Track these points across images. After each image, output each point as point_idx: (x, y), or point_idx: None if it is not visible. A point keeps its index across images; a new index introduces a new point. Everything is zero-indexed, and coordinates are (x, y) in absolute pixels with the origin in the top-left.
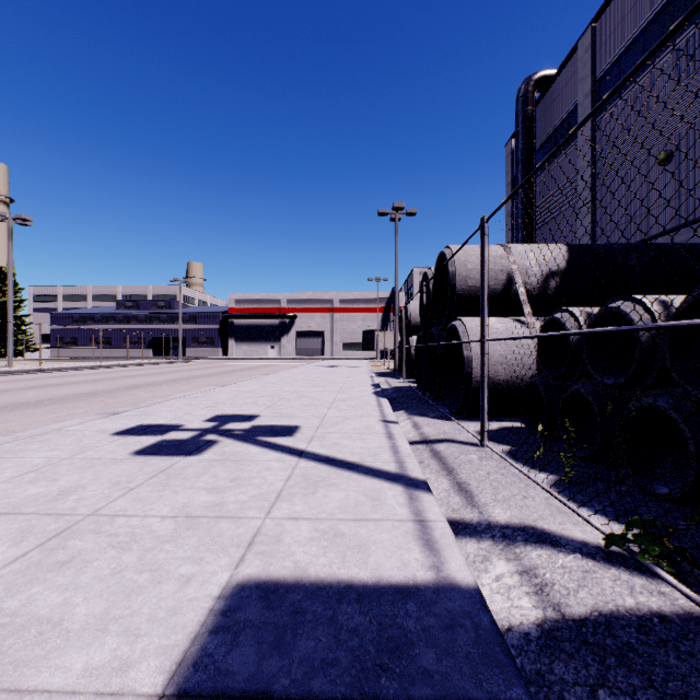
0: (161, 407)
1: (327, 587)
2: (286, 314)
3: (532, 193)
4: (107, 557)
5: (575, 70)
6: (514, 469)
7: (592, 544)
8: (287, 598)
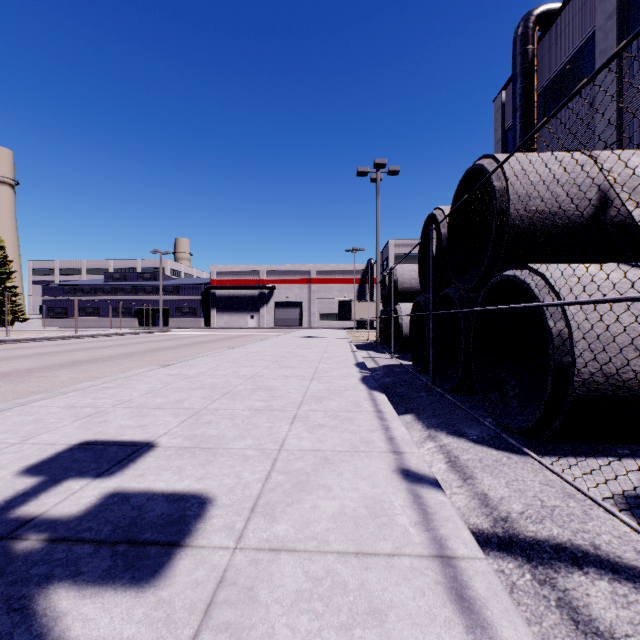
0: (12, 415)
1: None
2: (265, 285)
3: (532, 142)
4: None
5: None
6: None
7: None
8: None
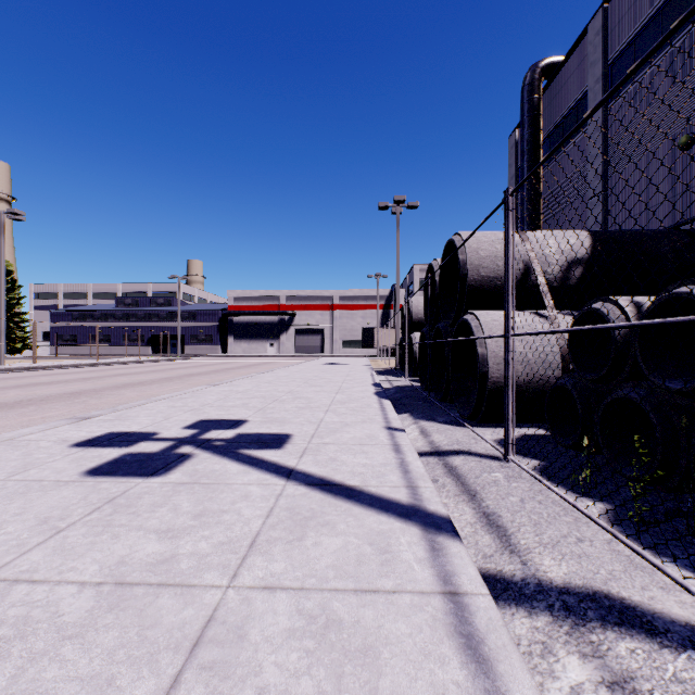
0: (140, 410)
1: None
2: (285, 311)
3: (538, 184)
4: None
5: (585, 55)
6: (553, 494)
7: None
8: None
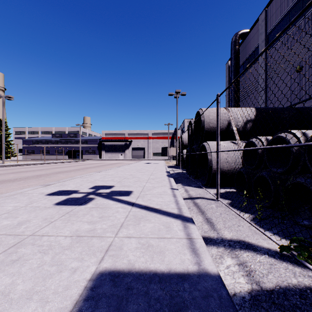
0: (69, 182)
1: (144, 274)
2: (127, 140)
3: (238, 85)
4: (36, 257)
5: (258, 29)
6: (233, 212)
7: (272, 249)
8: (124, 280)
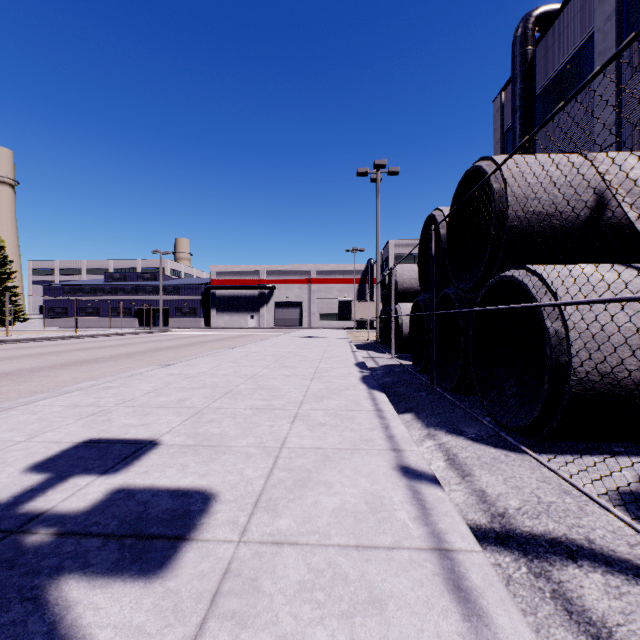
0: (16, 414)
1: None
2: (265, 285)
3: (532, 143)
4: None
5: None
6: None
7: None
8: None
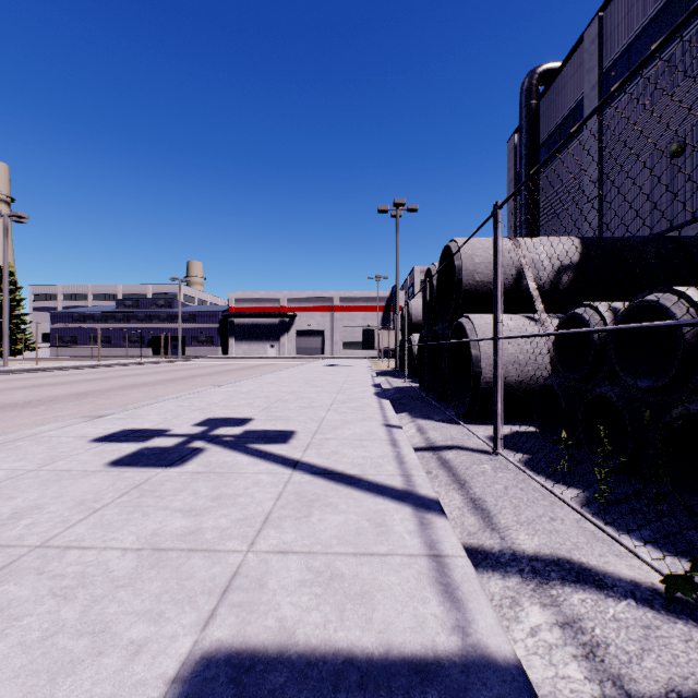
0: (150, 409)
1: (320, 663)
2: (285, 313)
3: (536, 188)
4: (42, 611)
5: (581, 62)
6: (534, 483)
7: (645, 585)
8: (265, 682)
